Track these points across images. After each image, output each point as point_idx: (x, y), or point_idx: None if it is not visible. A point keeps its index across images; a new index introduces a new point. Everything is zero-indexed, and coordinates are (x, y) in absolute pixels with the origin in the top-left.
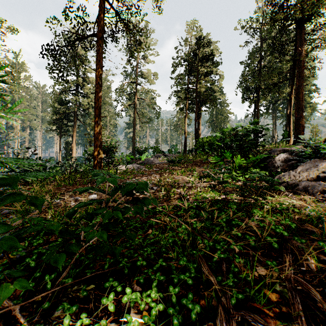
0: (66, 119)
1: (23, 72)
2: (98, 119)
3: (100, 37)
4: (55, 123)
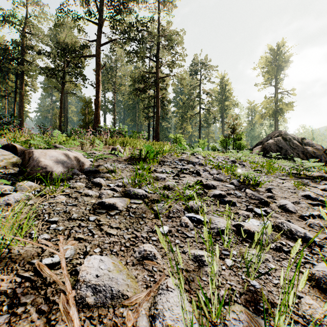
0: None
1: None
2: None
3: None
4: None
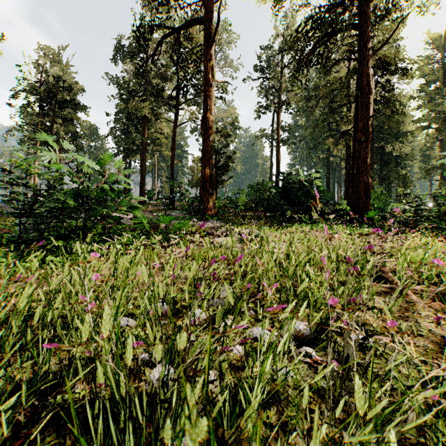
0: None
1: None
2: None
3: None
4: None
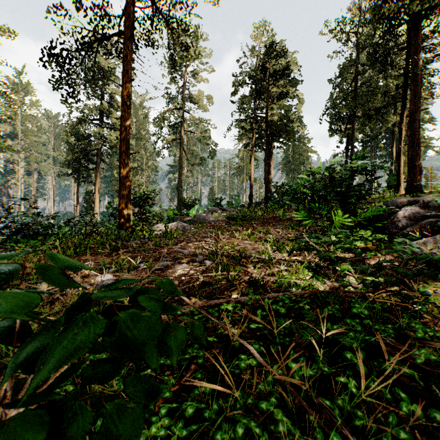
0: (87, 159)
1: (28, 95)
2: (125, 157)
3: (127, 37)
4: (71, 164)
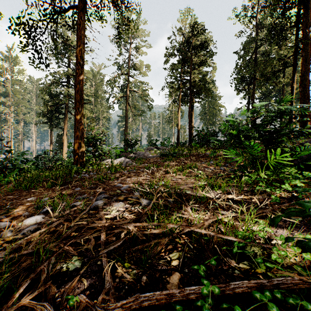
0: (57, 111)
1: (16, 65)
2: (79, 106)
3: (81, 10)
4: (46, 115)
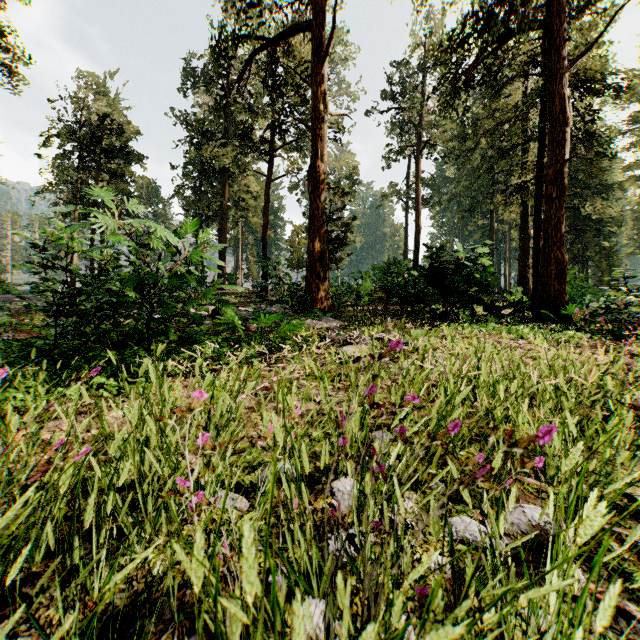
0: None
1: None
2: None
3: None
4: None
